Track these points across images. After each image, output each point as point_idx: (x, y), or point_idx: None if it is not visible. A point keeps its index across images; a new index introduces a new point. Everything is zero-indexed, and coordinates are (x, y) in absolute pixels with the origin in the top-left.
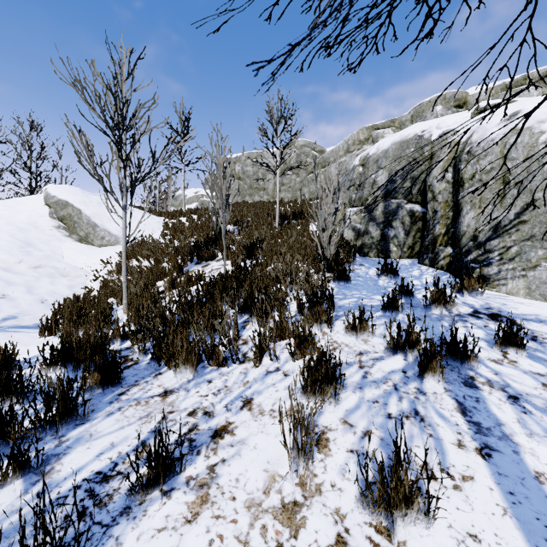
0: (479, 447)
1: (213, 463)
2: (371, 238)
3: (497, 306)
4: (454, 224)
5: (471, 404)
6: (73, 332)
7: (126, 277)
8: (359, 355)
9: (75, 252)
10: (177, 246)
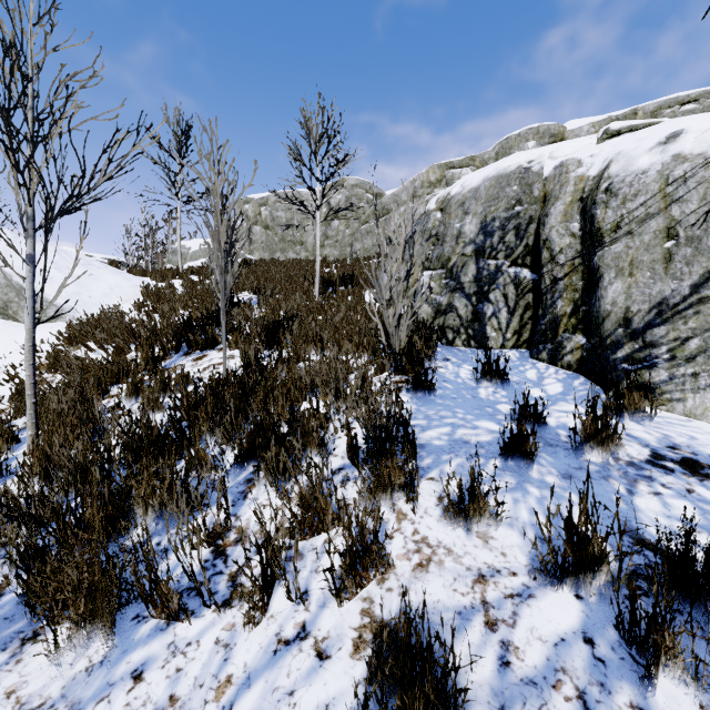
0: None
1: None
2: (458, 318)
3: (684, 442)
4: (586, 299)
5: None
6: None
7: (34, 386)
8: (479, 582)
9: None
10: (154, 325)
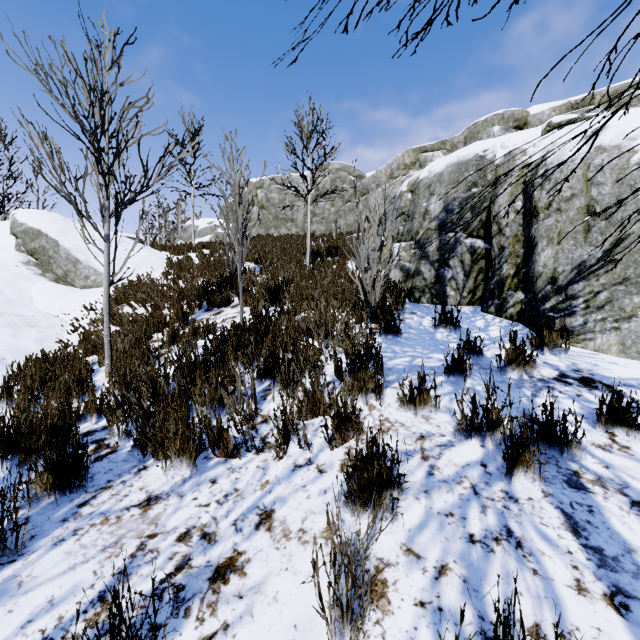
0: (608, 592)
1: (208, 633)
2: (423, 280)
3: (587, 367)
4: (526, 263)
5: (583, 517)
6: (31, 405)
7: (109, 329)
8: (420, 439)
9: (49, 295)
10: (181, 288)
